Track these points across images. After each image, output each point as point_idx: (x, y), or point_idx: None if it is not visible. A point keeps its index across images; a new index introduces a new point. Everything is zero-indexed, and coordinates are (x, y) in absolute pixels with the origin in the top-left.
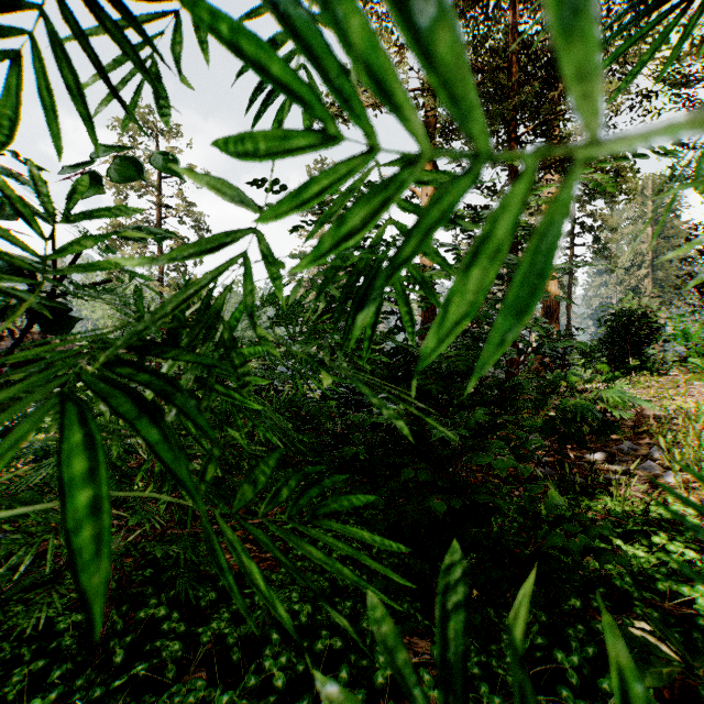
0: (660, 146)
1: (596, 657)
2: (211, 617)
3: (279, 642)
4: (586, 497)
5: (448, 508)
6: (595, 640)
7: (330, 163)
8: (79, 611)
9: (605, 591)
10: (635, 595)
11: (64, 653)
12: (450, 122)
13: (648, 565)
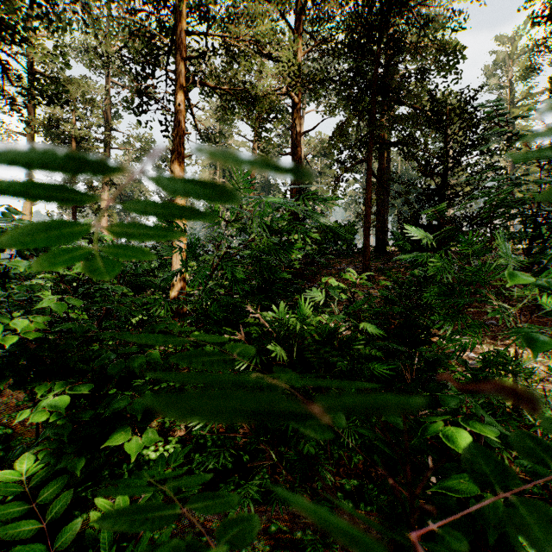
0: None
1: None
2: None
3: None
4: None
5: None
6: None
7: None
8: None
9: None
10: None
11: None
12: None
13: None
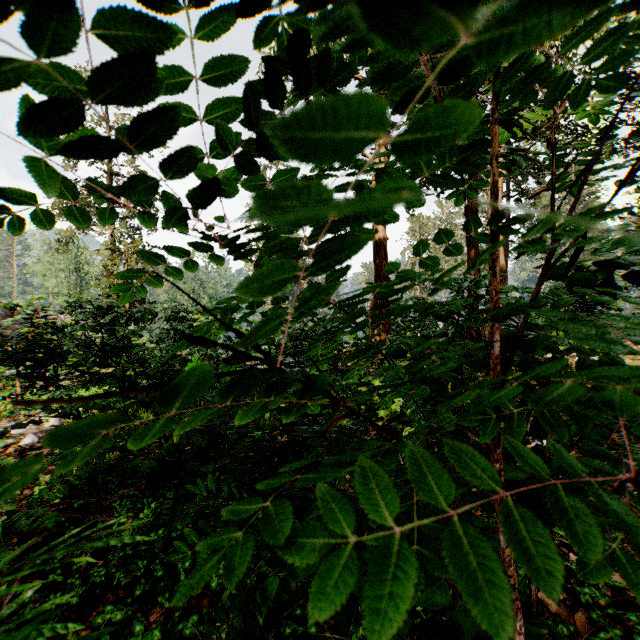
0: None
1: None
2: None
3: None
4: None
5: None
6: None
7: None
8: None
9: None
10: None
11: None
12: None
13: None
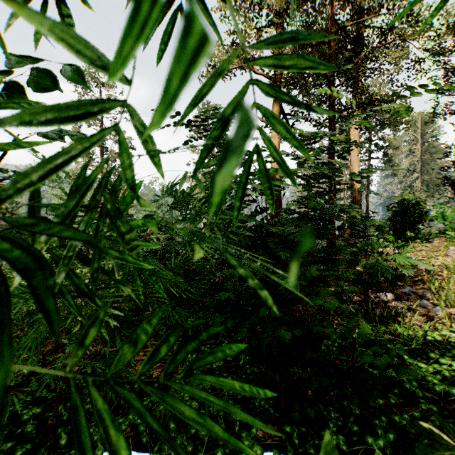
0: (438, 86)
1: (395, 440)
2: (129, 410)
3: (175, 430)
4: (383, 325)
5: (292, 336)
6: (394, 428)
7: (213, 105)
8: (39, 405)
9: (399, 391)
10: (419, 395)
11: (26, 437)
12: (290, 78)
13: (427, 373)
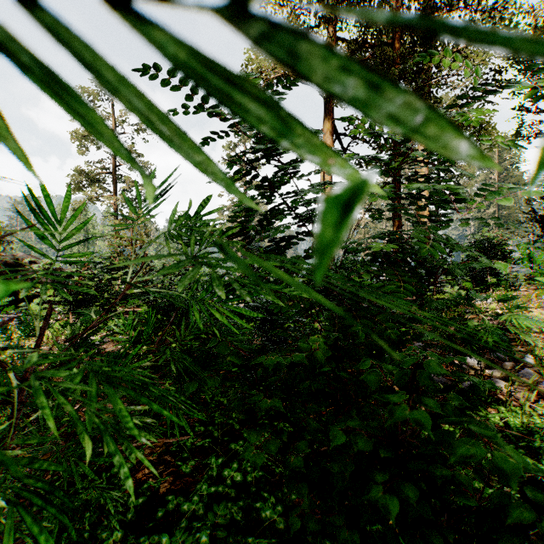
0: None
1: None
2: None
3: None
4: (482, 407)
5: None
6: None
7: None
8: None
9: None
10: None
11: None
12: None
13: None
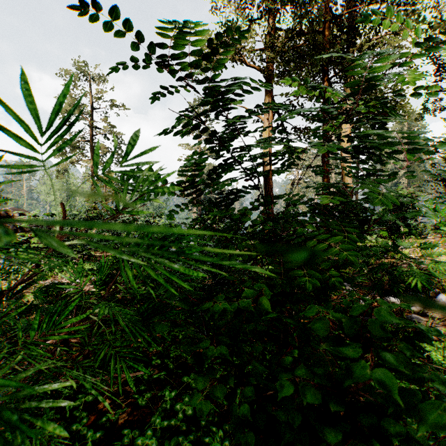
0: None
1: None
2: None
3: None
4: None
5: None
6: None
7: None
8: None
9: None
10: None
11: None
12: (283, 71)
13: None
